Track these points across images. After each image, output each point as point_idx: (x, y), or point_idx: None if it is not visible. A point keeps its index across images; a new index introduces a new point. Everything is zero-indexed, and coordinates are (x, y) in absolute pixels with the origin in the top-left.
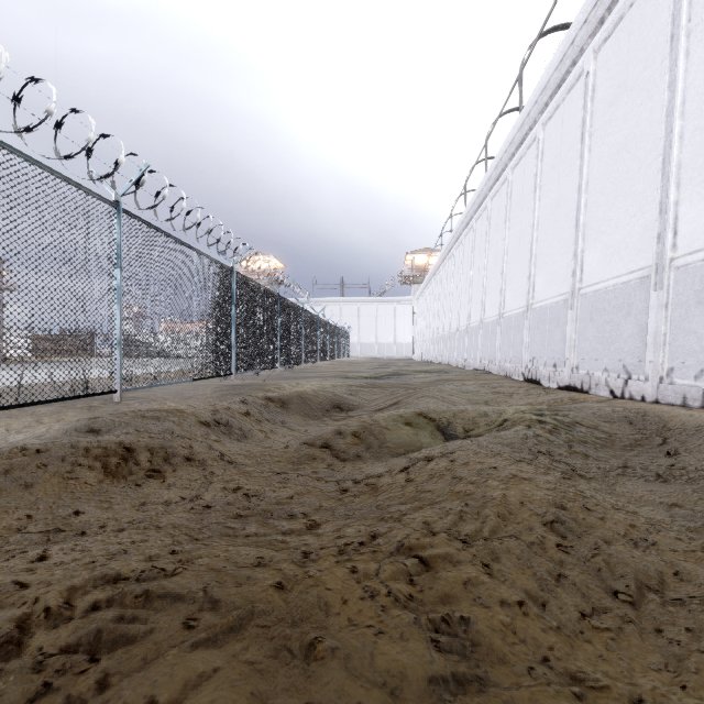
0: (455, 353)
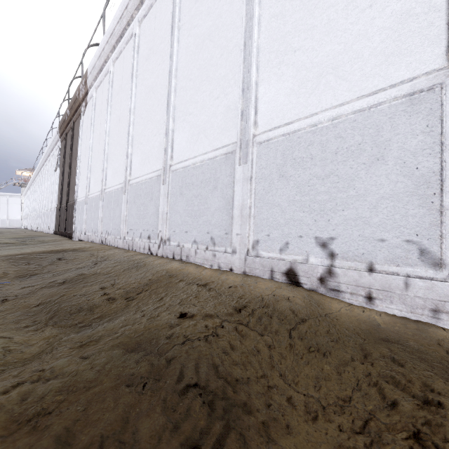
0: (30, 225)
